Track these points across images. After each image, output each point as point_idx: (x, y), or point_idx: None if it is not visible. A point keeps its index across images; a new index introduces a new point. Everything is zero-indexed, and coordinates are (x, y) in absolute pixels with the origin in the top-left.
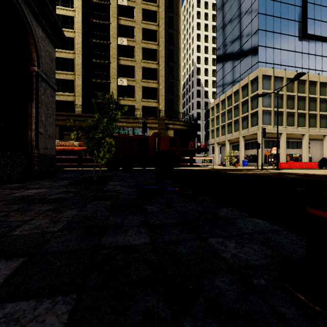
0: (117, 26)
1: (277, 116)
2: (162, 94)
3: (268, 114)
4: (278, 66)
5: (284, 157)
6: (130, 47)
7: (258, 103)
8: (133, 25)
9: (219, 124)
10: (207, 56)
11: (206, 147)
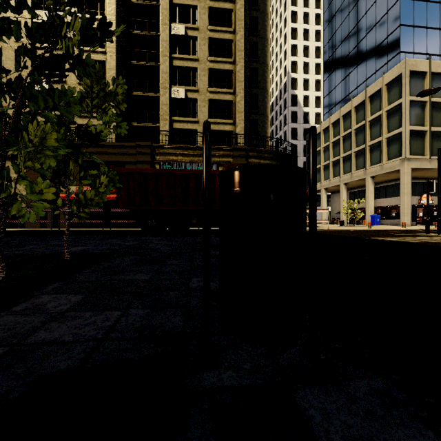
0: (169, 6)
1: None
2: (240, 110)
3: (420, 137)
4: (436, 57)
5: None
6: (189, 38)
7: (401, 120)
8: (195, 4)
9: (329, 159)
10: (308, 61)
11: None
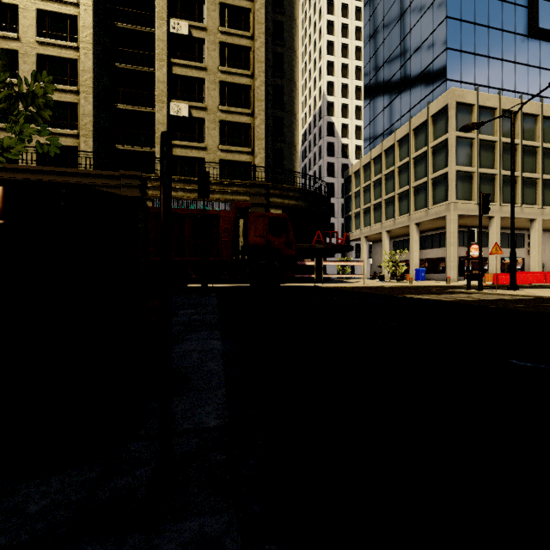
0: None
1: (513, 168)
2: (260, 136)
3: (467, 179)
4: (484, 88)
5: (498, 263)
6: (194, 40)
7: (447, 159)
8: None
9: (370, 202)
10: (346, 83)
11: (348, 243)
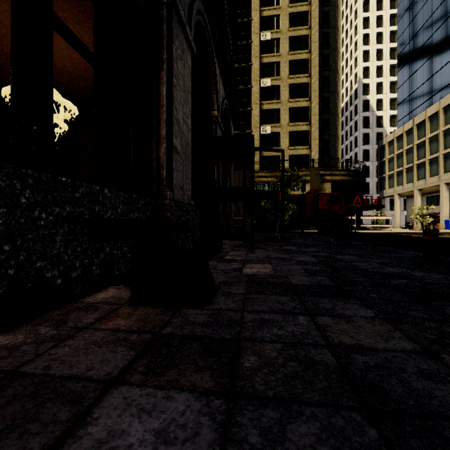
0: (259, 66)
1: None
2: (314, 137)
3: None
4: None
5: None
6: (274, 87)
7: None
8: (278, 60)
9: (402, 166)
10: (381, 64)
11: (380, 203)
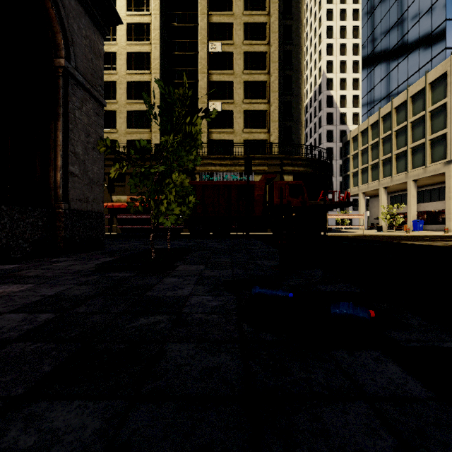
0: (207, 26)
1: None
2: (274, 119)
3: None
4: None
5: None
6: (225, 54)
7: (446, 121)
8: (231, 21)
9: (367, 162)
10: (344, 60)
11: (349, 200)
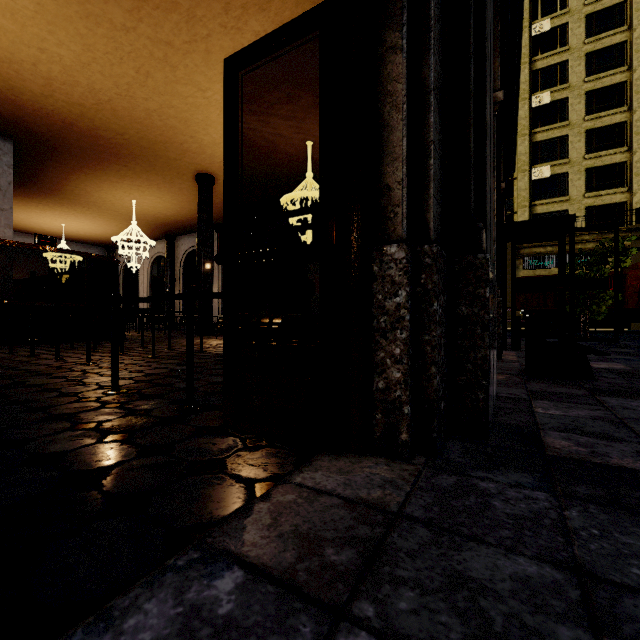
0: (528, 76)
1: None
2: (639, 171)
3: None
4: None
5: None
6: (555, 102)
7: None
8: (564, 59)
9: None
10: None
11: None
